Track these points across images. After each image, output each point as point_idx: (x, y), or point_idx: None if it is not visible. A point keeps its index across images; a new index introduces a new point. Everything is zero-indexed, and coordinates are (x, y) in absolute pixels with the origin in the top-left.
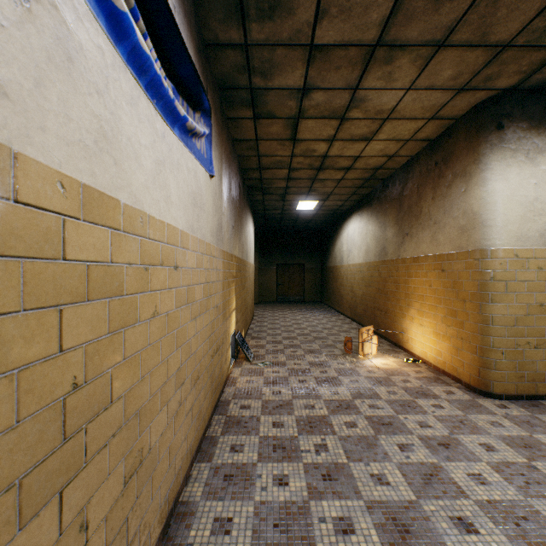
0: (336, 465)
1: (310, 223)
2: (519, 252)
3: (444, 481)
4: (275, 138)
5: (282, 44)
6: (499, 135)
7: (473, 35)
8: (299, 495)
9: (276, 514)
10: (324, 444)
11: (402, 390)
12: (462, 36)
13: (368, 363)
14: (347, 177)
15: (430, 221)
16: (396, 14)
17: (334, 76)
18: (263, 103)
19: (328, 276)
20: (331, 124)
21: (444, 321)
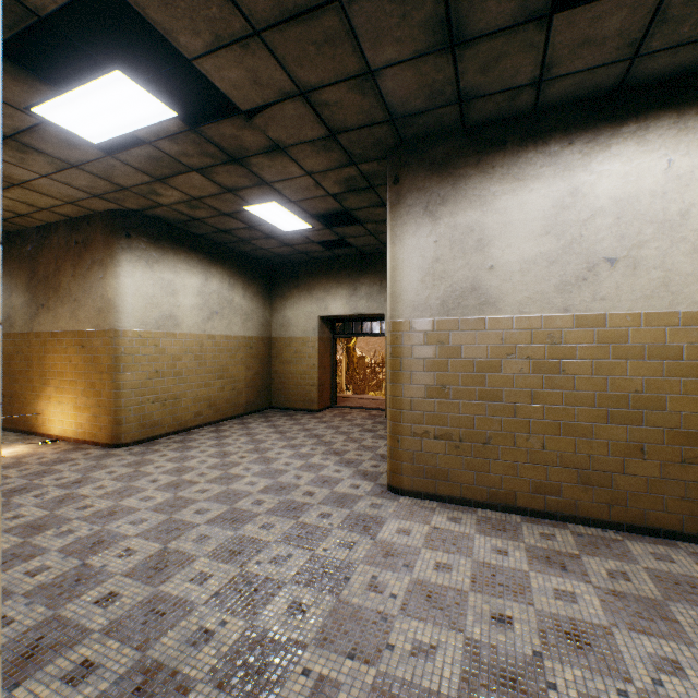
0: None
1: None
2: (143, 334)
3: (75, 498)
4: None
5: None
6: (129, 242)
7: (102, 173)
8: None
9: None
10: None
11: (38, 465)
12: (94, 170)
13: None
14: None
15: (71, 297)
16: (33, 132)
17: None
18: None
19: None
20: None
21: (86, 393)
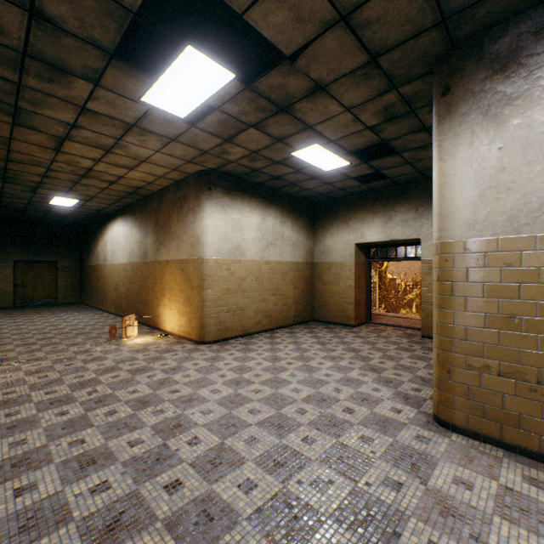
0: (105, 395)
1: (68, 218)
2: (219, 261)
3: (170, 382)
4: (35, 143)
5: (58, 97)
6: (210, 193)
7: (190, 142)
8: (79, 414)
9: (63, 425)
10: (95, 390)
11: (155, 352)
12: (184, 140)
13: (131, 342)
14: (112, 188)
15: (176, 236)
16: (145, 118)
17: (102, 128)
18: (28, 119)
19: (90, 275)
20: (98, 151)
21: (184, 303)
